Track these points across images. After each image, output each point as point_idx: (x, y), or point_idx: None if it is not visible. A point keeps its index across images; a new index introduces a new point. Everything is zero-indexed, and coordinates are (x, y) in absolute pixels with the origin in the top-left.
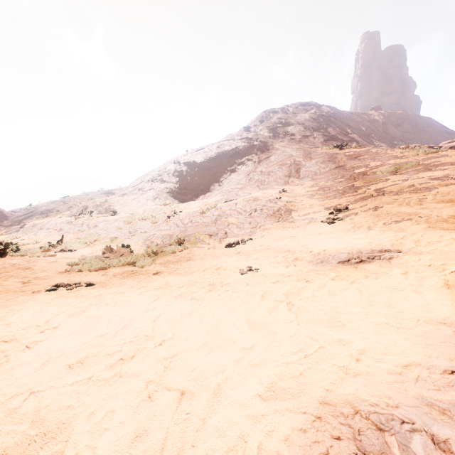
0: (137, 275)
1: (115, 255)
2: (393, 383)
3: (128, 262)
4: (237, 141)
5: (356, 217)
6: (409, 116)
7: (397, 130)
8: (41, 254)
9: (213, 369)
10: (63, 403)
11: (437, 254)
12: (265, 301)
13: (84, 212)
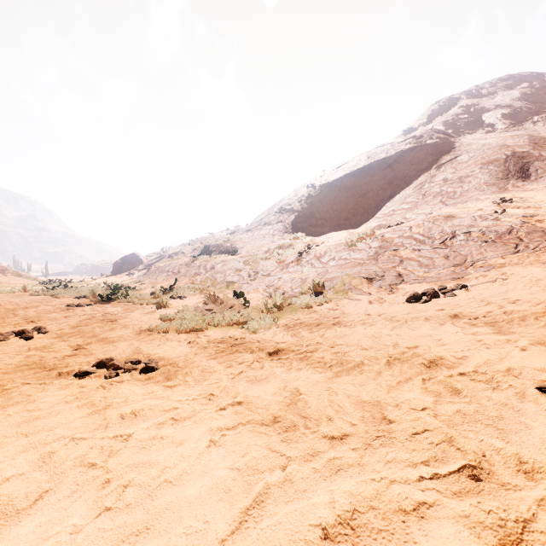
0: (239, 352)
1: (220, 307)
2: None
3: (236, 320)
4: (397, 145)
5: None
6: None
7: None
8: (145, 301)
9: None
10: None
11: None
12: None
13: (205, 253)
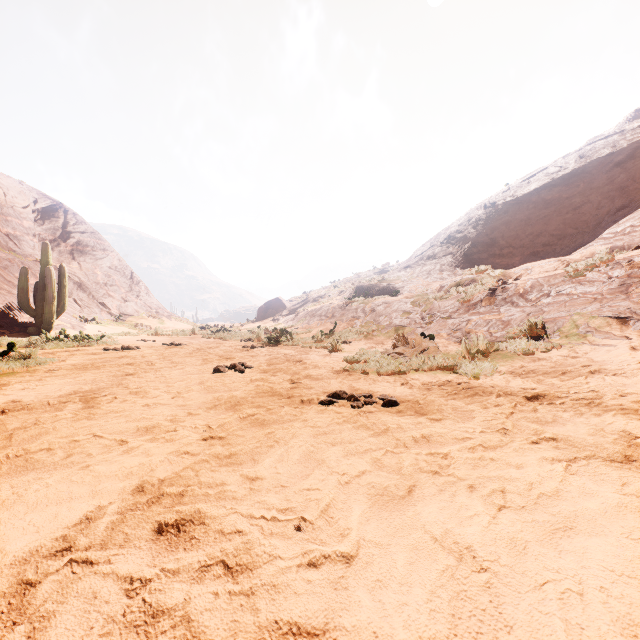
0: (480, 395)
1: (413, 351)
2: None
3: (438, 365)
4: (631, 132)
5: None
6: None
7: None
8: (313, 345)
9: None
10: None
11: None
12: None
13: (357, 294)
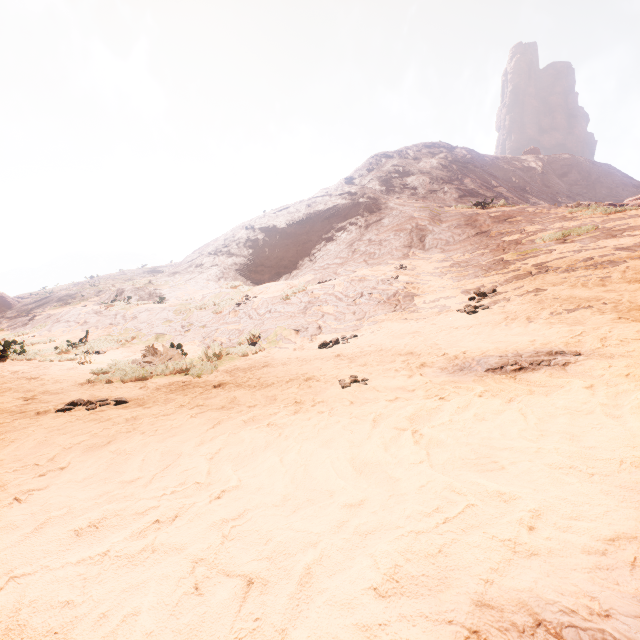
0: (191, 388)
1: (160, 359)
2: (594, 570)
3: (178, 369)
4: (335, 198)
5: (509, 305)
6: (578, 162)
7: (562, 182)
8: (56, 358)
9: (299, 540)
10: (59, 597)
11: (636, 359)
12: (379, 428)
13: (119, 298)
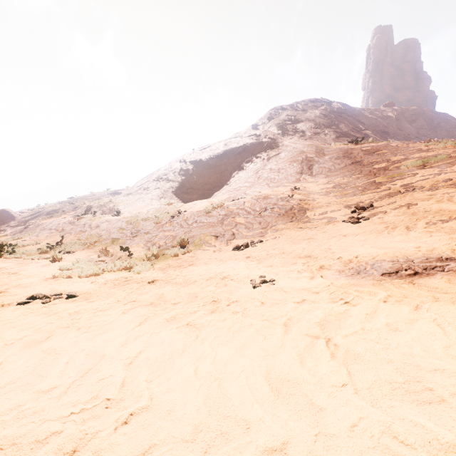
0: (130, 284)
1: (111, 258)
2: None
3: (124, 267)
4: (244, 138)
5: (386, 216)
6: (424, 112)
7: (412, 126)
8: (36, 257)
9: None
10: None
11: None
12: (291, 335)
13: (88, 212)
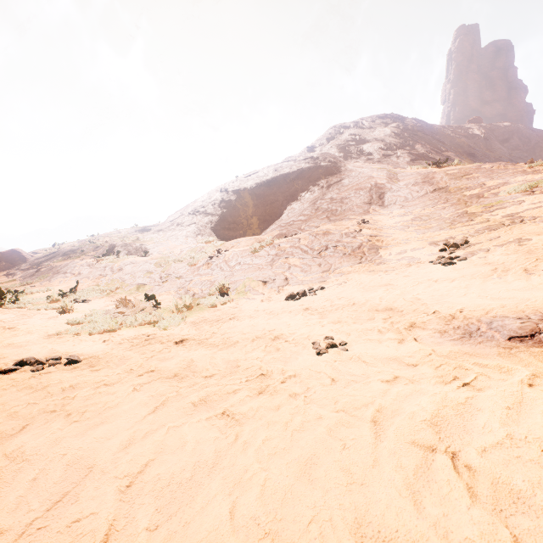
0: (152, 344)
1: (132, 310)
2: None
3: (148, 320)
4: (299, 162)
5: (491, 255)
6: (519, 129)
7: (504, 147)
8: (43, 307)
9: None
10: None
11: None
12: (388, 443)
13: (111, 252)
